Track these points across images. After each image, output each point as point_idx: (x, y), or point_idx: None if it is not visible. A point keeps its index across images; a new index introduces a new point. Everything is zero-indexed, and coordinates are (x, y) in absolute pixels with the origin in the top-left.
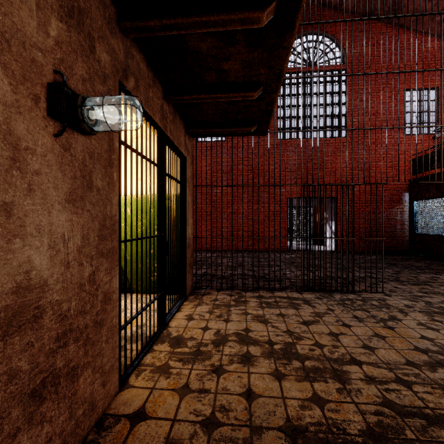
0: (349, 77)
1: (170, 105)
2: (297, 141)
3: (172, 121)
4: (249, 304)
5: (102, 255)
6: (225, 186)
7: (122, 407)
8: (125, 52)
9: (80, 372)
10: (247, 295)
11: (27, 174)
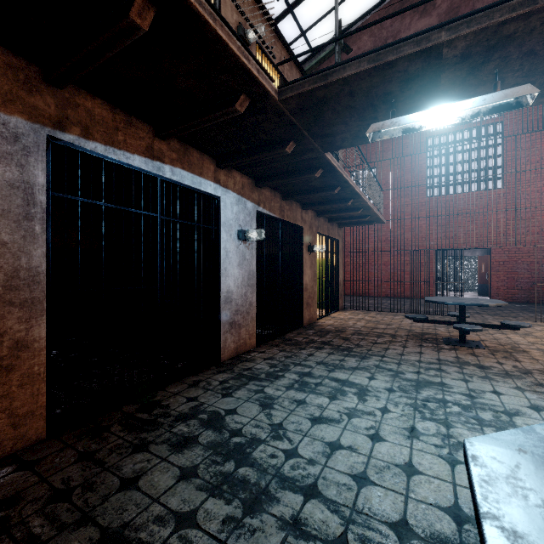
0: (507, 128)
1: (331, 222)
2: (447, 197)
3: (331, 229)
4: (370, 314)
5: (314, 281)
6: (361, 252)
7: (318, 322)
8: (318, 222)
9: (311, 307)
10: (372, 312)
11: (306, 264)
